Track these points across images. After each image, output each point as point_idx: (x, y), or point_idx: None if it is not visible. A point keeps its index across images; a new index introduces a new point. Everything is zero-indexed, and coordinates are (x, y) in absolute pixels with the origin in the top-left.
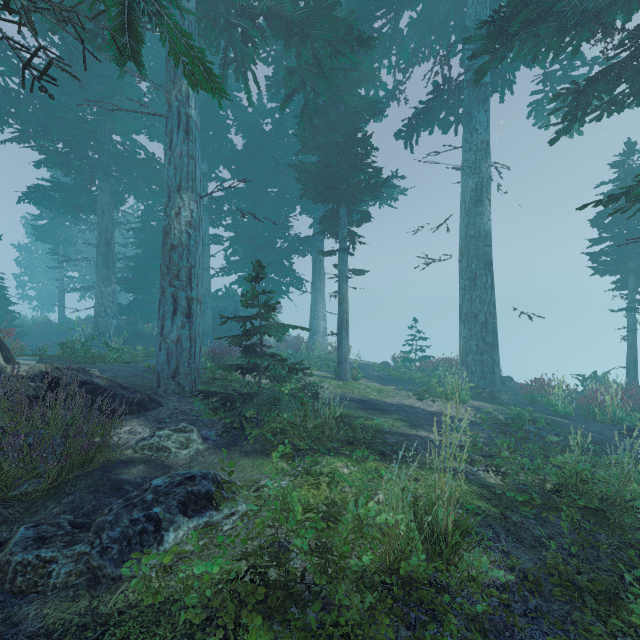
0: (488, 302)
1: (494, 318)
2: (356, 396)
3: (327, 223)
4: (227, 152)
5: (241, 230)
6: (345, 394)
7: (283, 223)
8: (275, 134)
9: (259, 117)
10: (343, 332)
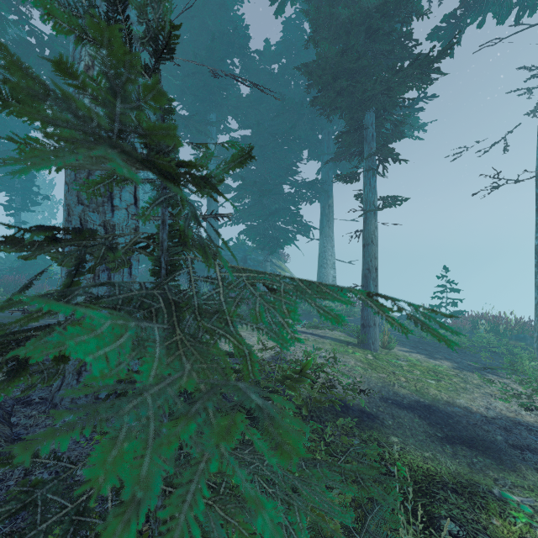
0: None
1: None
2: (407, 392)
3: (347, 137)
4: (233, 98)
5: (248, 179)
6: (387, 387)
7: (290, 168)
8: (281, 76)
9: (266, 64)
10: (371, 284)
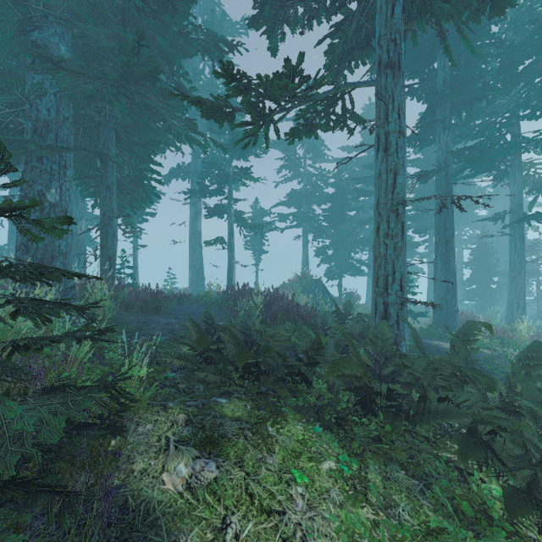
0: (200, 260)
1: (202, 267)
2: None
3: None
4: None
5: None
6: None
7: None
8: None
9: None
10: (136, 272)
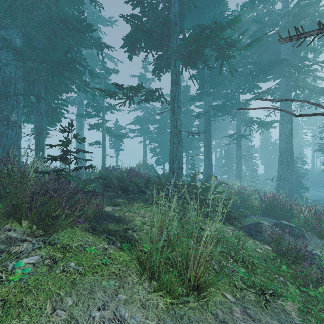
0: (83, 154)
1: (84, 158)
2: None
3: None
4: None
5: None
6: None
7: None
8: None
9: None
10: None
